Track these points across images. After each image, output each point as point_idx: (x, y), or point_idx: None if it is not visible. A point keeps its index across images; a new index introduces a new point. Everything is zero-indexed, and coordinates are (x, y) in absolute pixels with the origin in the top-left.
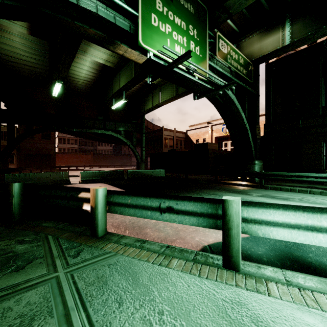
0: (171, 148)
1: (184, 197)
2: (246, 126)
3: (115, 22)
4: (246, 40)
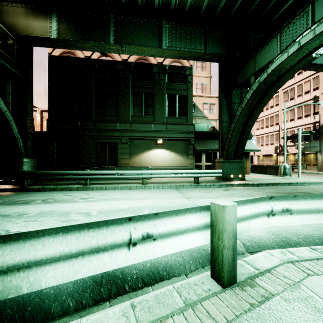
0: None
1: None
2: (6, 114)
3: None
4: (8, 5)
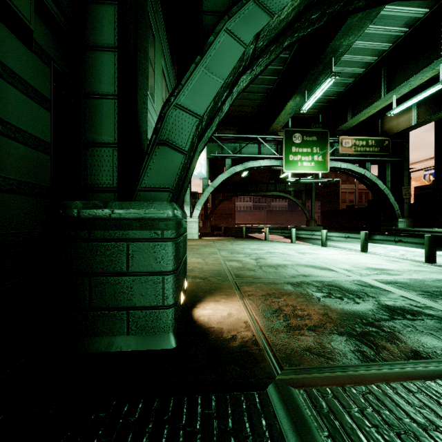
0: (352, 203)
1: (286, 229)
2: (385, 190)
3: (274, 164)
4: (387, 116)
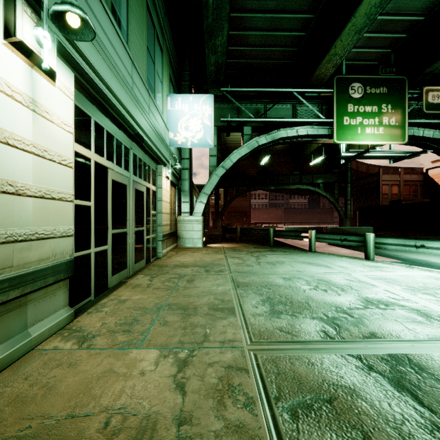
0: (396, 198)
1: (352, 234)
2: None
3: (318, 132)
4: None
